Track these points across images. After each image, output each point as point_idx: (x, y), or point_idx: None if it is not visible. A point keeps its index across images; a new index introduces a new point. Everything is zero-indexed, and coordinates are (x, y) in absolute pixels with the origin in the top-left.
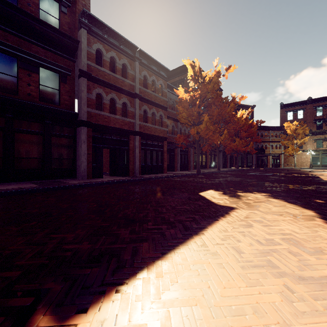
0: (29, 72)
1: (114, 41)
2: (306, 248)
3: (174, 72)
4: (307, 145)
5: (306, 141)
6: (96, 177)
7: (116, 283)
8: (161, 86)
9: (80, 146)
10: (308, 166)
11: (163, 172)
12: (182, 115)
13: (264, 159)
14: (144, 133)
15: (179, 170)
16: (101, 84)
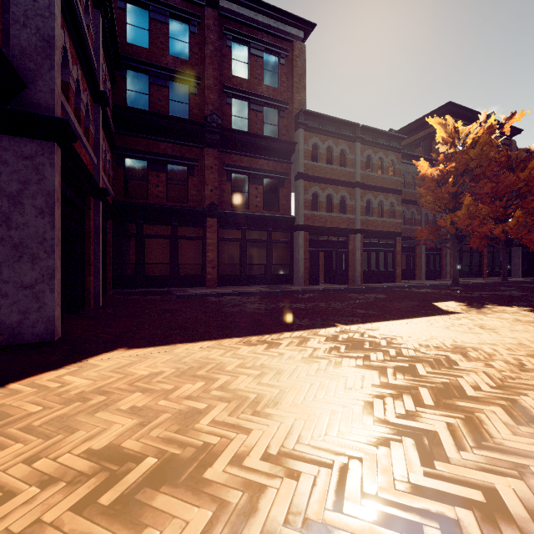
0: (256, 185)
1: (331, 127)
2: (485, 328)
3: (417, 125)
4: None
5: None
6: (312, 284)
7: (361, 323)
8: (392, 161)
9: (298, 252)
10: None
11: (395, 281)
12: (425, 199)
13: None
14: (367, 230)
15: (423, 279)
16: (317, 181)
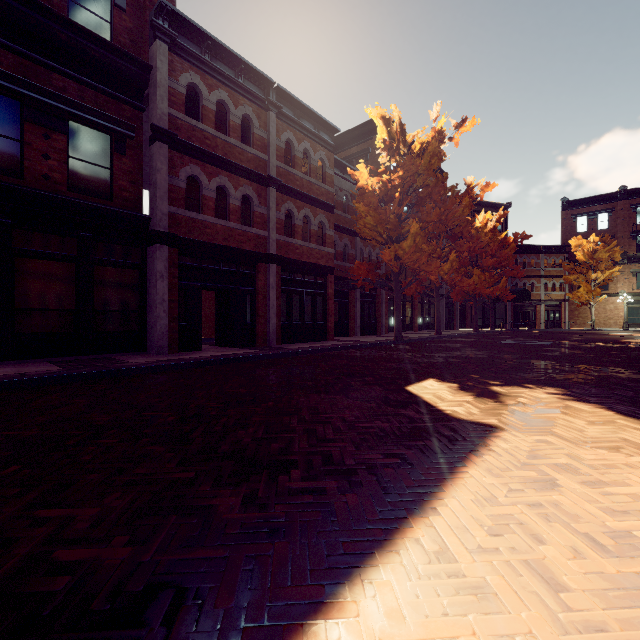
0: (47, 130)
1: (225, 69)
2: None
3: (349, 137)
4: (617, 284)
5: (616, 275)
6: (187, 349)
7: None
8: (322, 162)
9: (155, 286)
10: (619, 326)
11: (326, 338)
12: (364, 221)
13: (530, 312)
14: (287, 258)
15: (358, 335)
16: (198, 157)
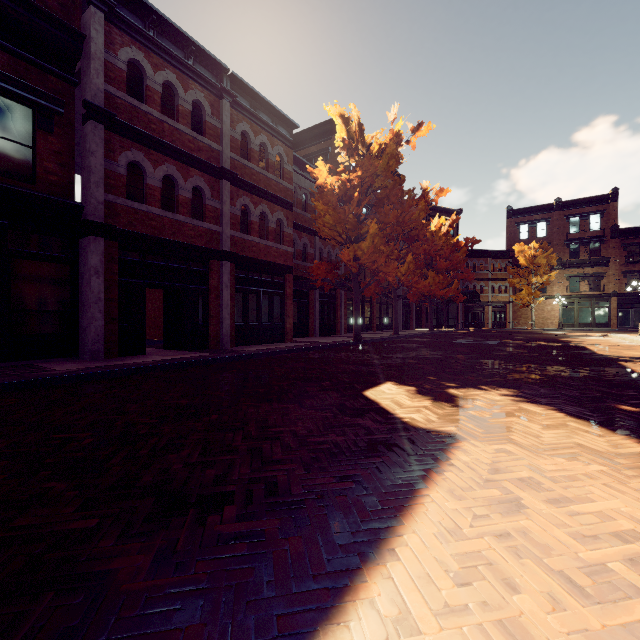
0: None
1: (173, 48)
2: None
3: (309, 136)
4: (553, 287)
5: (553, 279)
6: (128, 354)
7: None
8: (280, 157)
9: (88, 283)
10: (555, 326)
11: (285, 340)
12: (323, 220)
13: (479, 313)
14: (242, 255)
15: (318, 336)
16: (141, 141)
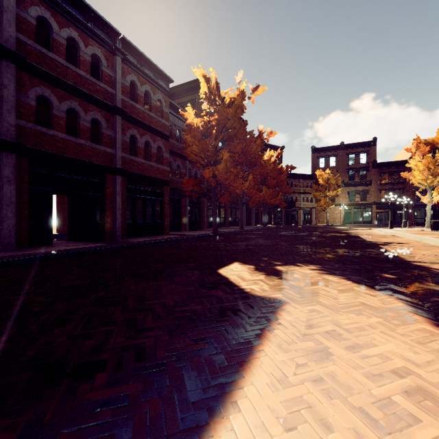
0: None
1: (76, 12)
2: None
3: (181, 89)
4: (339, 198)
5: (339, 193)
6: (37, 245)
7: None
8: (160, 102)
9: (1, 189)
10: (340, 223)
11: (163, 233)
12: (191, 149)
13: (295, 214)
14: (131, 171)
15: (188, 230)
16: (48, 81)
